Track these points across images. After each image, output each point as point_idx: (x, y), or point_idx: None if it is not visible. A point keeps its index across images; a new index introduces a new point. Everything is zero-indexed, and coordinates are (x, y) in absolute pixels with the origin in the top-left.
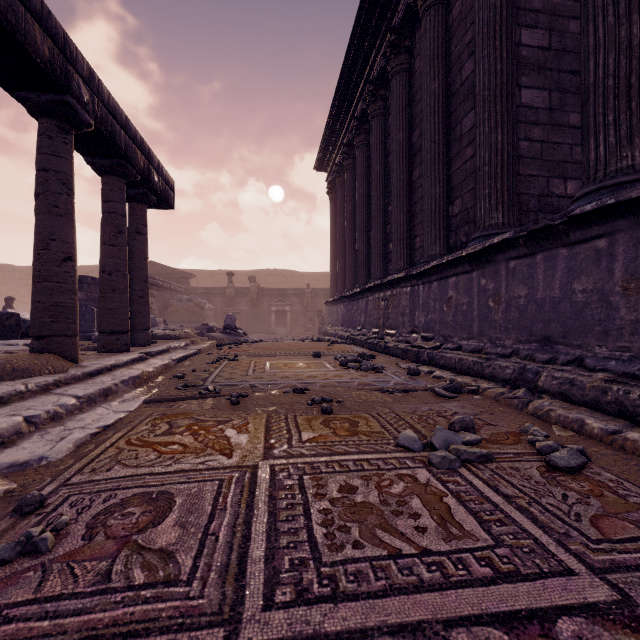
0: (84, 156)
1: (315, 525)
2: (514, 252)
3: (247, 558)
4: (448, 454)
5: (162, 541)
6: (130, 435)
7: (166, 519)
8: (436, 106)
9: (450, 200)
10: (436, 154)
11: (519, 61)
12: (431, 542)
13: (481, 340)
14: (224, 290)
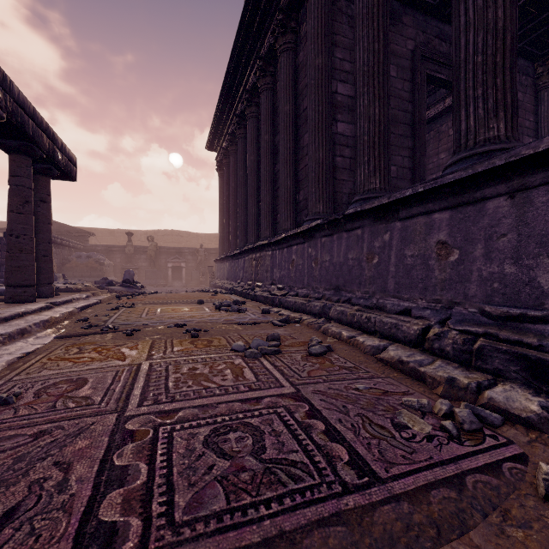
0: None
1: (170, 382)
2: (324, 232)
3: (131, 395)
4: (255, 350)
5: (83, 394)
6: (50, 356)
7: (84, 387)
8: (288, 123)
9: (297, 190)
10: (288, 157)
11: (336, 104)
12: (227, 383)
13: (308, 289)
14: (123, 248)
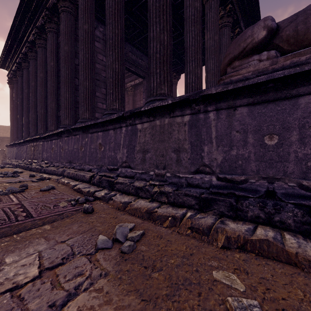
0: None
1: None
2: (65, 135)
3: None
4: (6, 191)
5: None
6: None
7: None
8: (53, 72)
9: (59, 110)
10: (53, 91)
11: (78, 70)
12: None
13: (59, 163)
14: None
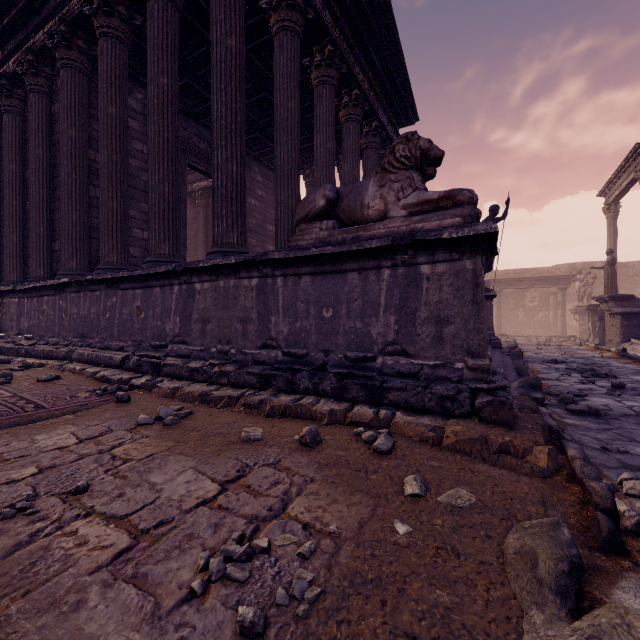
0: None
1: None
2: (73, 289)
3: None
4: None
5: None
6: None
7: None
8: (41, 167)
9: (54, 239)
10: (41, 203)
11: (95, 171)
12: None
13: (59, 337)
14: None
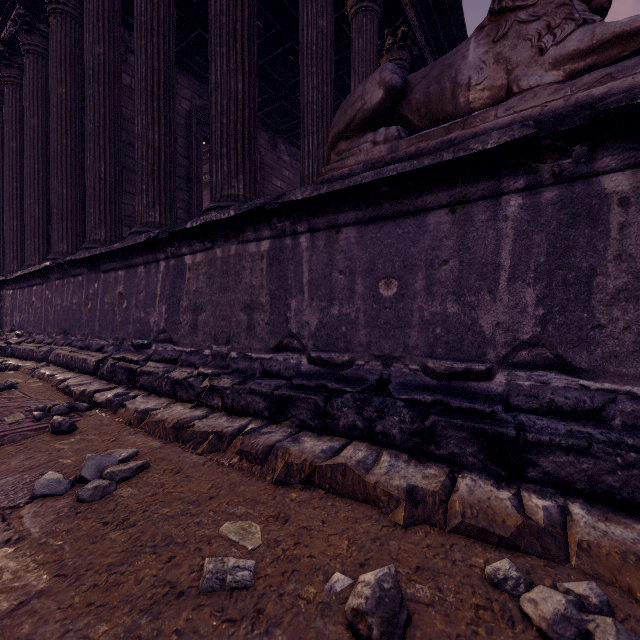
0: None
1: None
2: (56, 275)
3: None
4: None
5: None
6: None
7: None
8: (36, 139)
9: (50, 221)
10: (36, 180)
11: None
12: None
13: (45, 334)
14: None
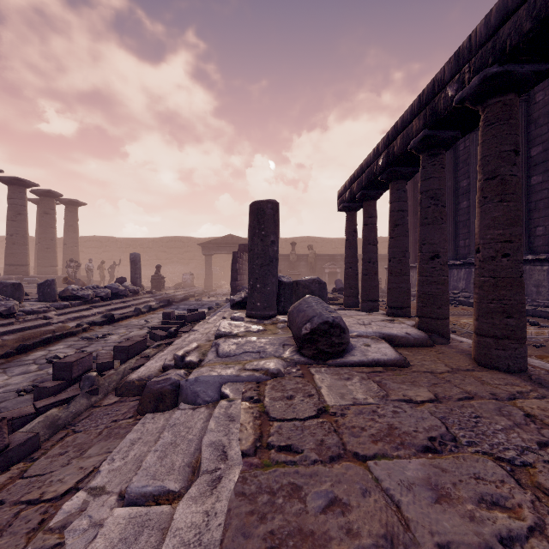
0: (362, 190)
1: None
2: None
3: None
4: None
5: None
6: None
7: None
8: None
9: None
10: None
11: None
12: None
13: None
14: (287, 256)
